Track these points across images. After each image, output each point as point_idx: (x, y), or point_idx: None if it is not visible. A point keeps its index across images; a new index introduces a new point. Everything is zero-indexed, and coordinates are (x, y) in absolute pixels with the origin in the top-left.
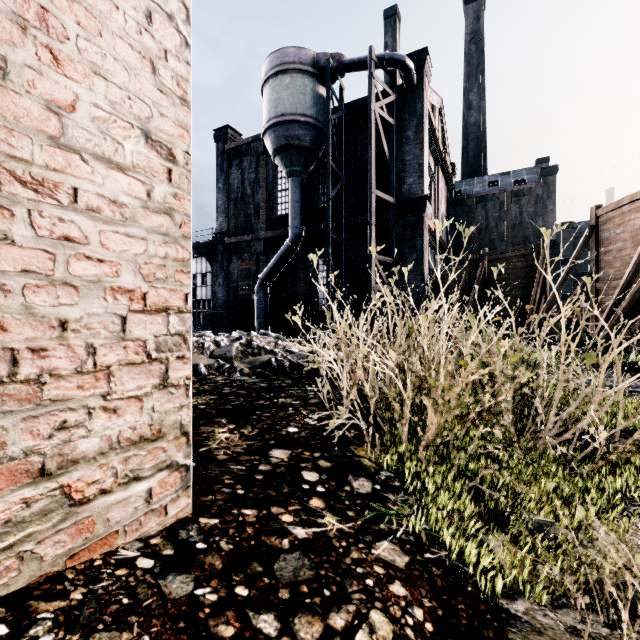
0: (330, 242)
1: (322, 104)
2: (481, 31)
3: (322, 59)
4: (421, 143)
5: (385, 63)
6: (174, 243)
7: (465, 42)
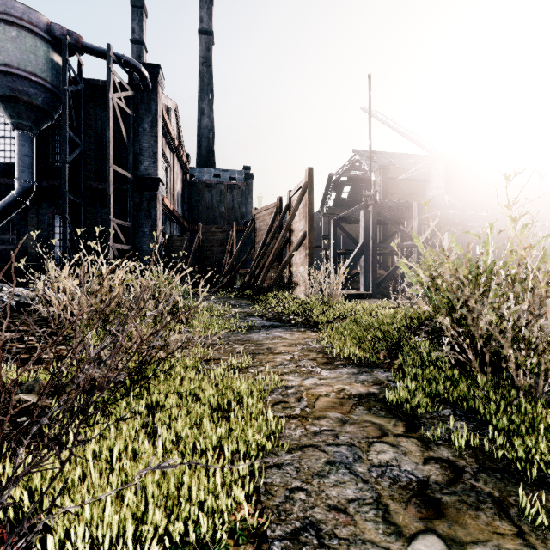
0: (67, 202)
1: (58, 71)
2: (211, 60)
3: (58, 30)
4: (155, 136)
5: (123, 63)
6: None
7: (199, 62)
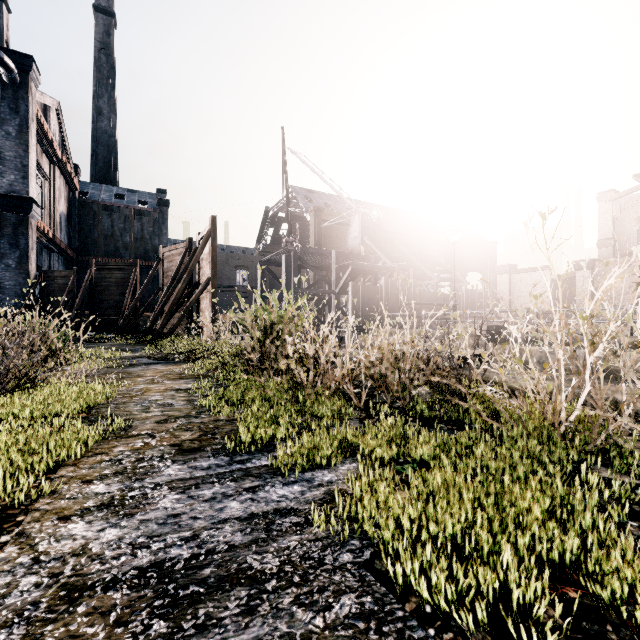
0: None
1: None
2: (112, 48)
3: None
4: (26, 145)
5: None
6: None
7: (95, 47)
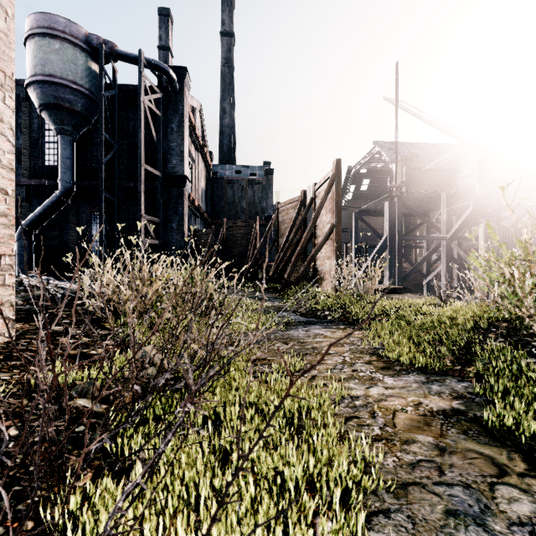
0: (103, 200)
1: (95, 78)
2: (232, 60)
3: (95, 40)
4: (182, 136)
5: (153, 67)
6: (8, 228)
7: (221, 63)
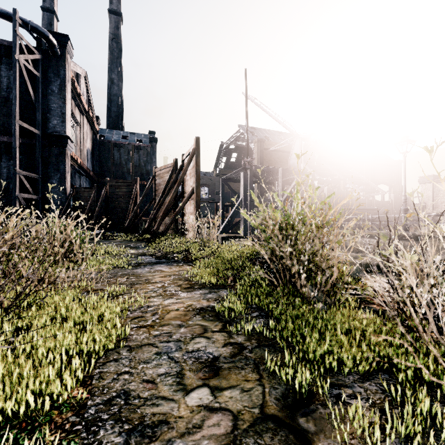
0: None
1: None
2: (120, 37)
3: None
4: (64, 98)
5: (30, 28)
6: None
7: (109, 37)
